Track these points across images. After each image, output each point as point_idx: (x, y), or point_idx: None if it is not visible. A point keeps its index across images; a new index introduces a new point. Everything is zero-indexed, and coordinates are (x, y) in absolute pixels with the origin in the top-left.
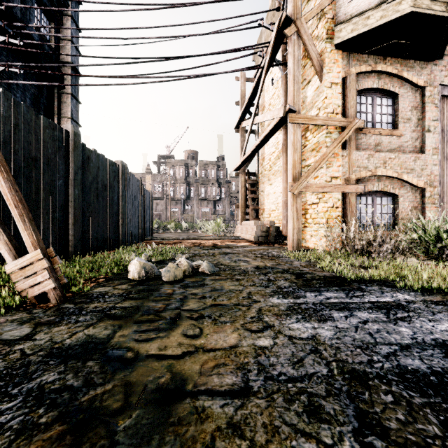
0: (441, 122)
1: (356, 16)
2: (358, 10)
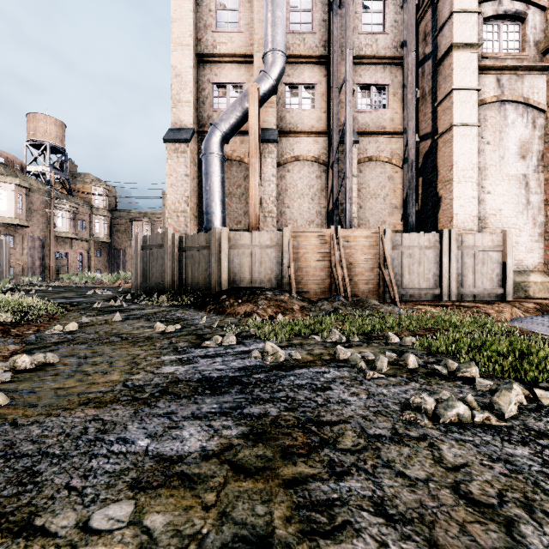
0: (29, 245)
1: (3, 217)
2: (3, 214)
